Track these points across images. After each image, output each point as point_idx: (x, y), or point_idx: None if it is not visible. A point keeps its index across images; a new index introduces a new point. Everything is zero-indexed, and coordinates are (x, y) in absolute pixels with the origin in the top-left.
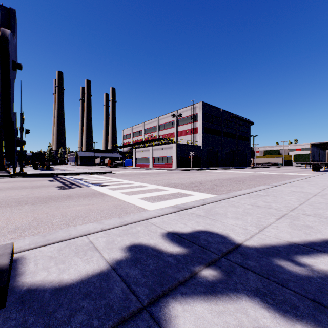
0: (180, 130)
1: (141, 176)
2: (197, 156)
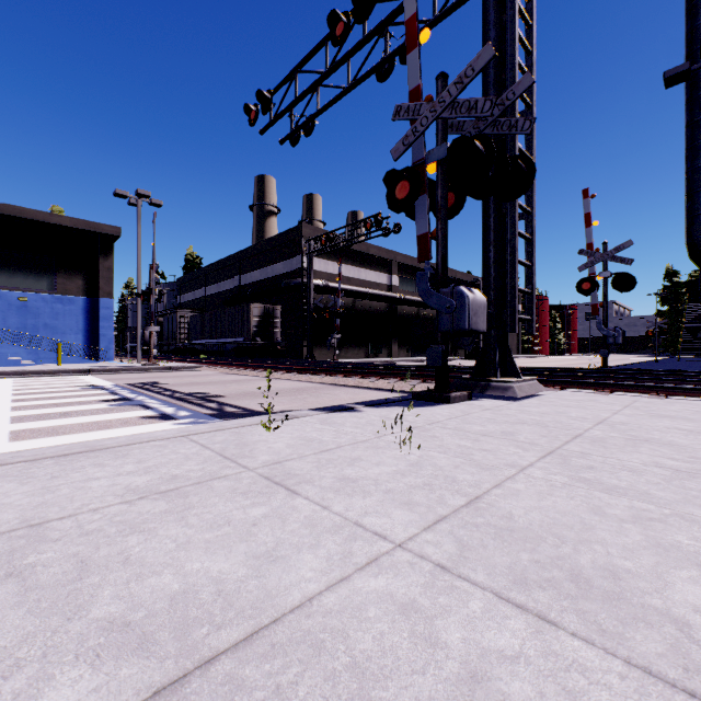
0: None
1: None
2: None
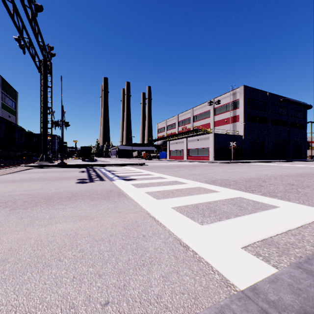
0: (217, 120)
1: (175, 169)
2: (238, 147)
